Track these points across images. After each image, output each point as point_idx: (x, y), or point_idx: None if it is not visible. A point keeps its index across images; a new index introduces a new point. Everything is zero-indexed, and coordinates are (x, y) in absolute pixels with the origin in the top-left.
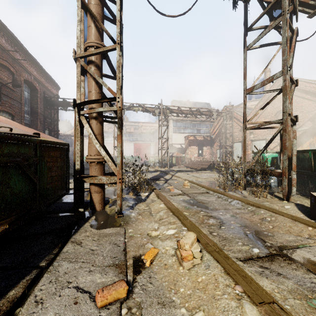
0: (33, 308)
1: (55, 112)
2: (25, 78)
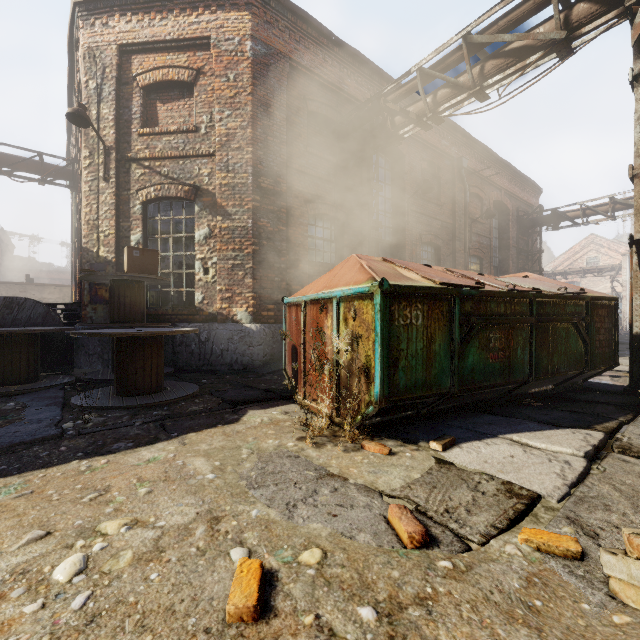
0: (635, 435)
1: (533, 238)
2: (494, 199)
